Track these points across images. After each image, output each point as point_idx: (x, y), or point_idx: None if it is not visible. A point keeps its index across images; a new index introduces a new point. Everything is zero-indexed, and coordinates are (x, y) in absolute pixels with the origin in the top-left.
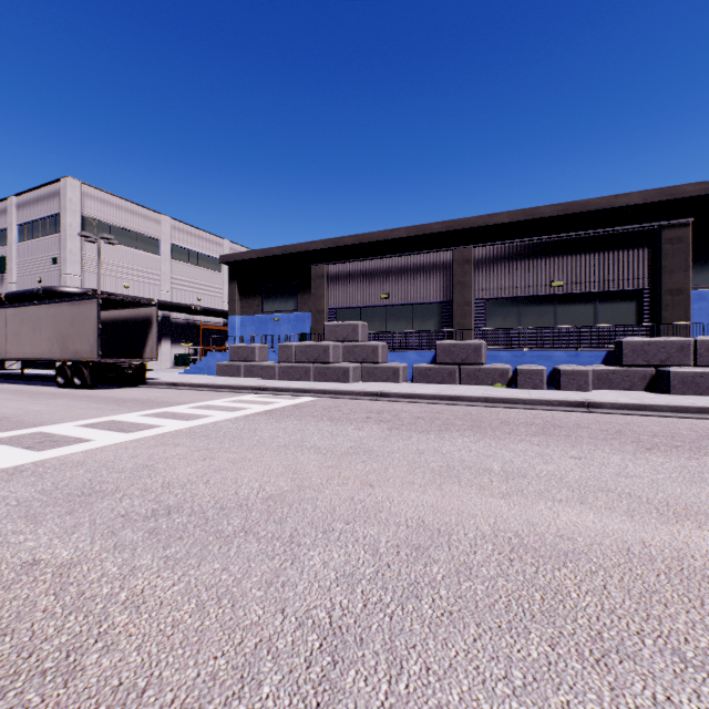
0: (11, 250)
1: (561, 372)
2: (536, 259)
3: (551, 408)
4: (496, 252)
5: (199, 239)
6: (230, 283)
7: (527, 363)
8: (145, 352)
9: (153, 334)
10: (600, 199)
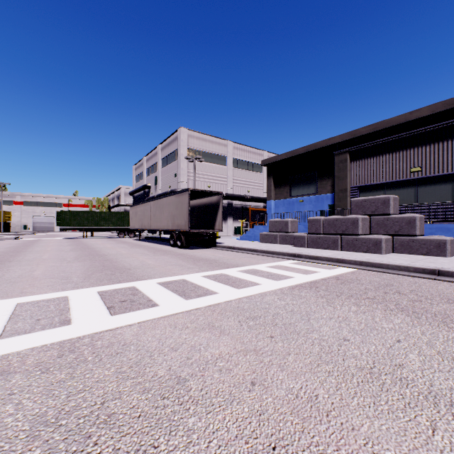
0: (159, 173)
1: None
2: None
3: None
4: None
5: (249, 153)
6: (268, 178)
7: None
8: (215, 225)
9: (220, 213)
10: None
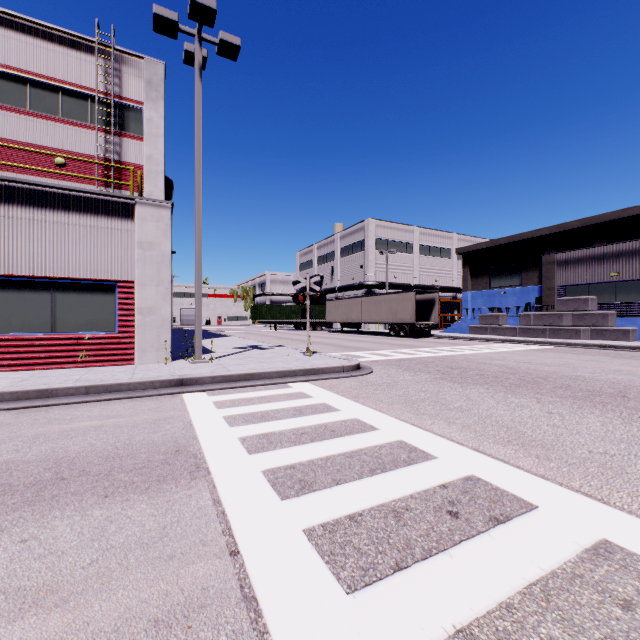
0: (337, 263)
1: None
2: None
3: None
4: None
5: (436, 237)
6: (463, 267)
7: None
8: (430, 319)
9: (435, 308)
10: None
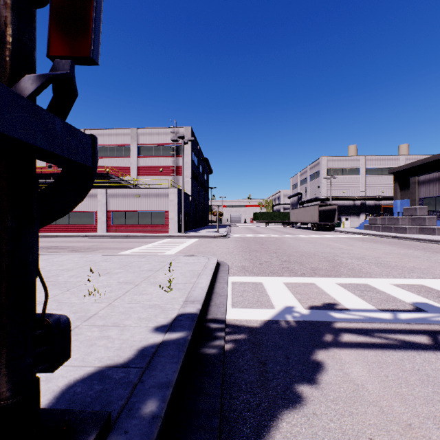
0: (307, 185)
1: None
2: None
3: None
4: None
5: (382, 161)
6: (394, 183)
7: None
8: (334, 220)
9: (336, 214)
10: None
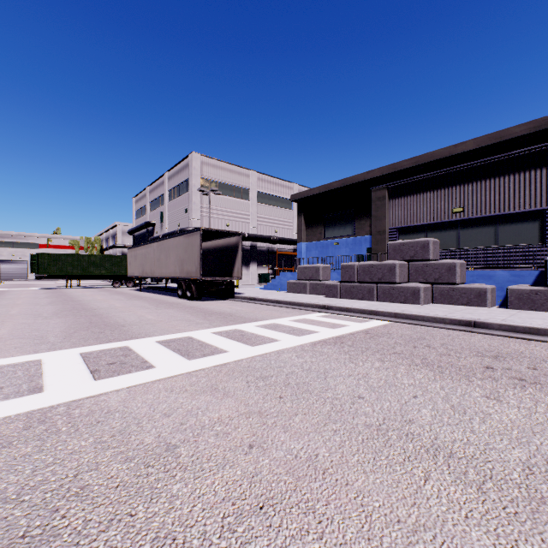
0: (165, 207)
1: None
2: None
3: None
4: None
5: (276, 186)
6: (298, 216)
7: None
8: (233, 272)
9: (239, 257)
10: None
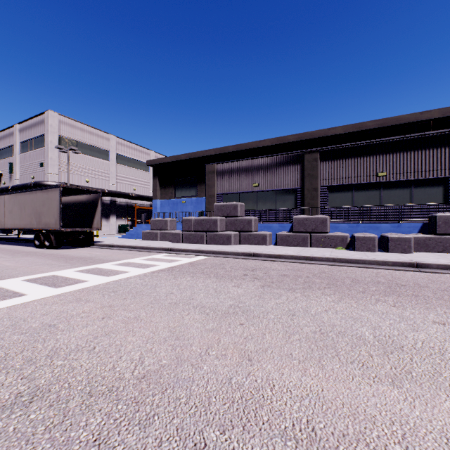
0: (16, 159)
1: (389, 239)
2: (366, 157)
3: (387, 267)
4: (336, 152)
5: (135, 150)
6: (154, 178)
7: (361, 232)
8: (93, 224)
9: (98, 211)
10: (409, 115)
